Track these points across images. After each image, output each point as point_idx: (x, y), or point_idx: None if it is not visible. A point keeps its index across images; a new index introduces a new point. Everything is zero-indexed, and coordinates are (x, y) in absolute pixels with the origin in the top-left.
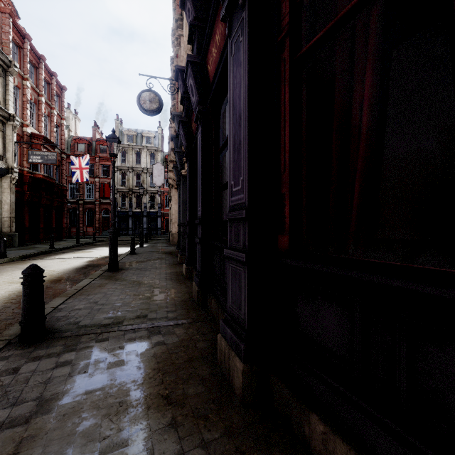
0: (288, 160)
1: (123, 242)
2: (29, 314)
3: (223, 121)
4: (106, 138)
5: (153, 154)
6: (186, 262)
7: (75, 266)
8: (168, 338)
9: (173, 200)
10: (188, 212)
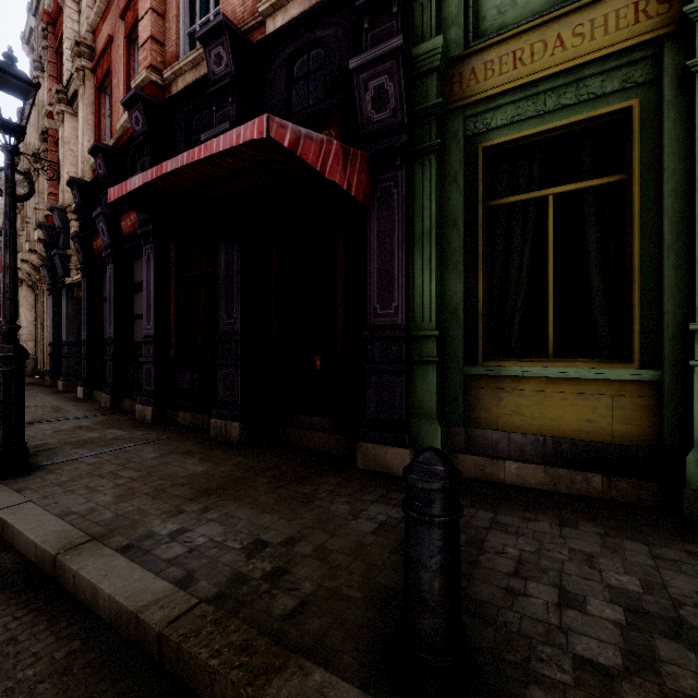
0: (174, 318)
1: None
2: None
3: (136, 268)
4: None
5: None
6: (85, 383)
7: None
8: (96, 419)
9: (24, 304)
10: (87, 332)
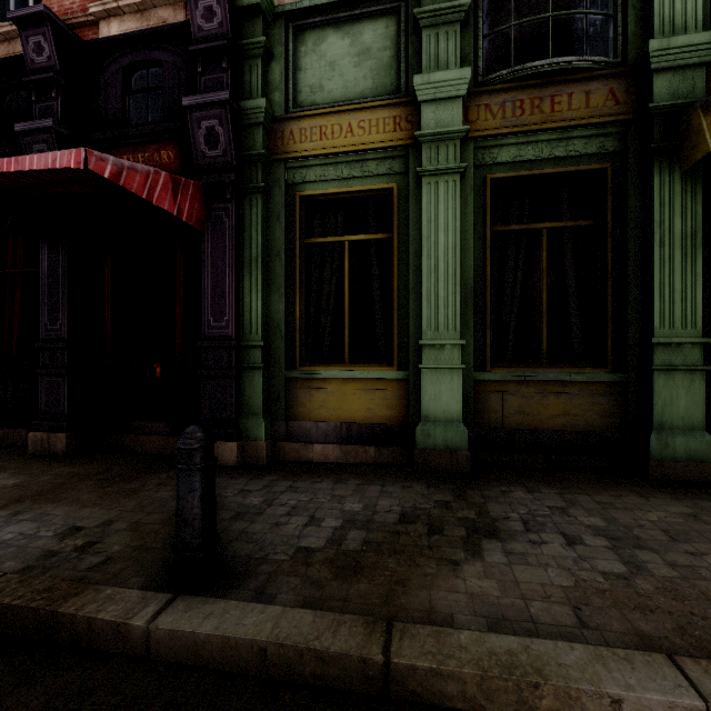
0: None
1: None
2: None
3: None
4: None
5: None
6: None
7: None
8: None
9: None
10: None
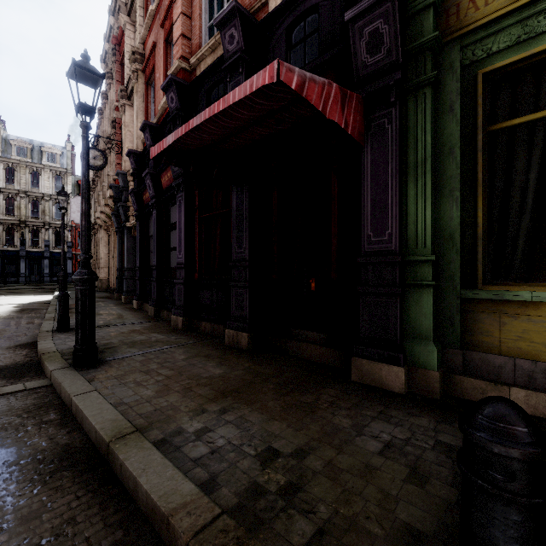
0: (198, 249)
1: (26, 291)
2: (64, 316)
3: (171, 212)
4: (58, 193)
5: (59, 177)
6: (138, 298)
7: (8, 310)
8: (144, 325)
9: (102, 242)
10: (139, 260)
